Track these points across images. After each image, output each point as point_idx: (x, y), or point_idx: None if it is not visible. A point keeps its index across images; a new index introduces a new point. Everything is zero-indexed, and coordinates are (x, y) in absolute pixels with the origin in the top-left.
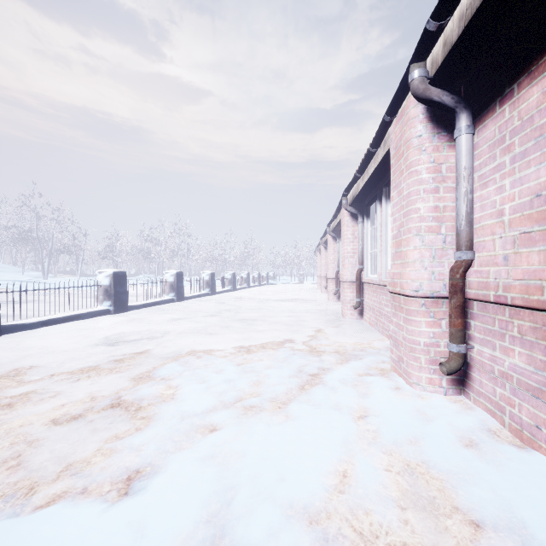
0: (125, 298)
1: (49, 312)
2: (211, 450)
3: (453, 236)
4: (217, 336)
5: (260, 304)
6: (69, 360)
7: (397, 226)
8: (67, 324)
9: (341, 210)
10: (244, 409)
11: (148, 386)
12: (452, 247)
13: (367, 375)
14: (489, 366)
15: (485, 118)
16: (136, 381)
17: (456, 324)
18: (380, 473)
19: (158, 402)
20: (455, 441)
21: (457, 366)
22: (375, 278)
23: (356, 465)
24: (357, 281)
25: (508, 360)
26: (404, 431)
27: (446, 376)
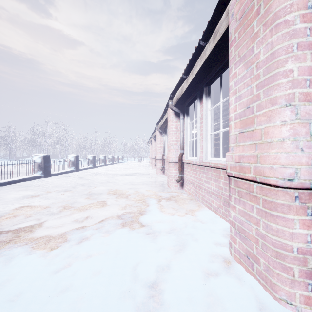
0: None
1: None
2: None
3: None
4: (57, 216)
5: (110, 178)
6: None
7: (245, 102)
8: None
9: (167, 111)
10: None
11: None
12: None
13: (213, 276)
14: None
15: None
16: None
17: None
18: None
19: None
20: None
21: None
22: (196, 160)
23: None
24: (179, 162)
25: None
26: None
27: None
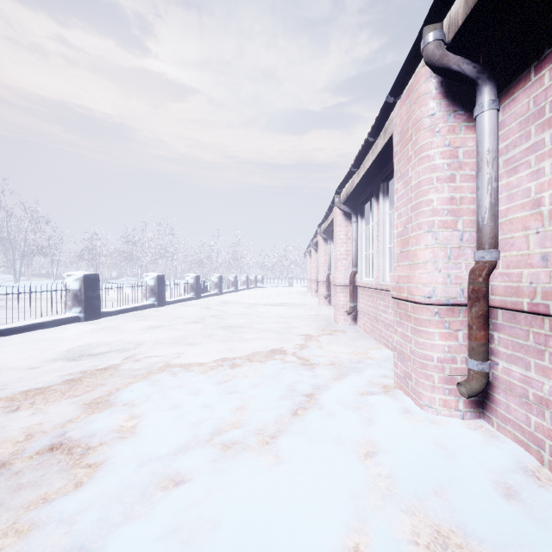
0: (98, 303)
1: (10, 320)
2: (172, 518)
3: (471, 233)
4: (197, 347)
5: (248, 309)
6: (15, 381)
7: (403, 222)
8: (27, 334)
9: (334, 209)
10: (223, 446)
11: (104, 417)
12: (470, 246)
13: (369, 394)
14: (520, 388)
15: (515, 89)
16: (92, 409)
17: (479, 337)
18: (405, 551)
19: (113, 439)
20: (491, 490)
21: (480, 387)
22: (371, 281)
23: (370, 537)
24: (350, 285)
25: (548, 383)
26: (425, 476)
27: (463, 397)
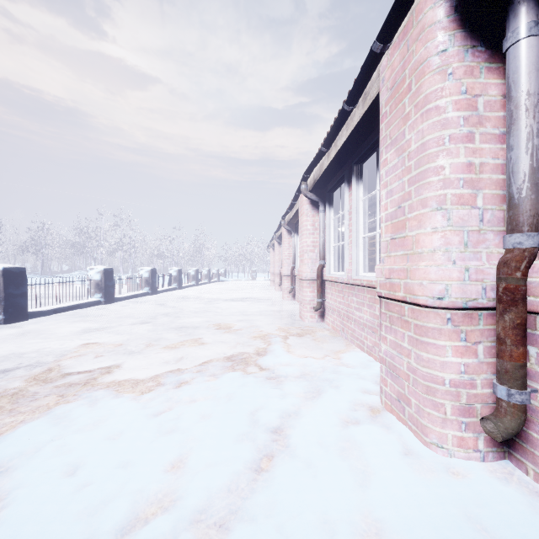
0: (24, 302)
1: None
2: None
3: (494, 212)
4: (139, 356)
5: (207, 306)
6: None
7: (397, 200)
8: None
9: (299, 198)
10: None
11: None
12: (493, 229)
13: (354, 424)
14: None
15: None
16: None
17: (516, 356)
18: None
19: None
20: None
21: (518, 426)
22: (342, 276)
23: None
24: (318, 279)
25: None
26: None
27: (484, 433)
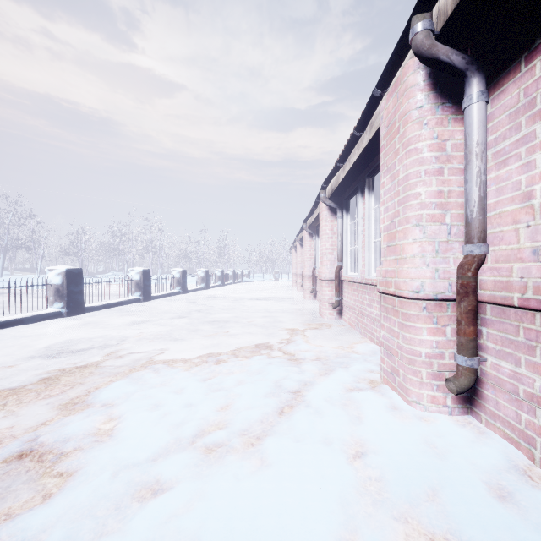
0: (81, 298)
1: None
2: (148, 534)
3: (459, 227)
4: (182, 342)
5: (234, 304)
6: None
7: (391, 216)
8: (6, 330)
9: (319, 204)
10: (205, 449)
11: (80, 419)
12: (458, 240)
13: (356, 390)
14: (510, 385)
15: (504, 81)
16: (68, 410)
17: (468, 333)
18: None
19: (88, 444)
20: (484, 492)
21: (469, 383)
22: (357, 276)
23: None
24: (336, 279)
25: (539, 380)
26: (417, 478)
27: (451, 393)
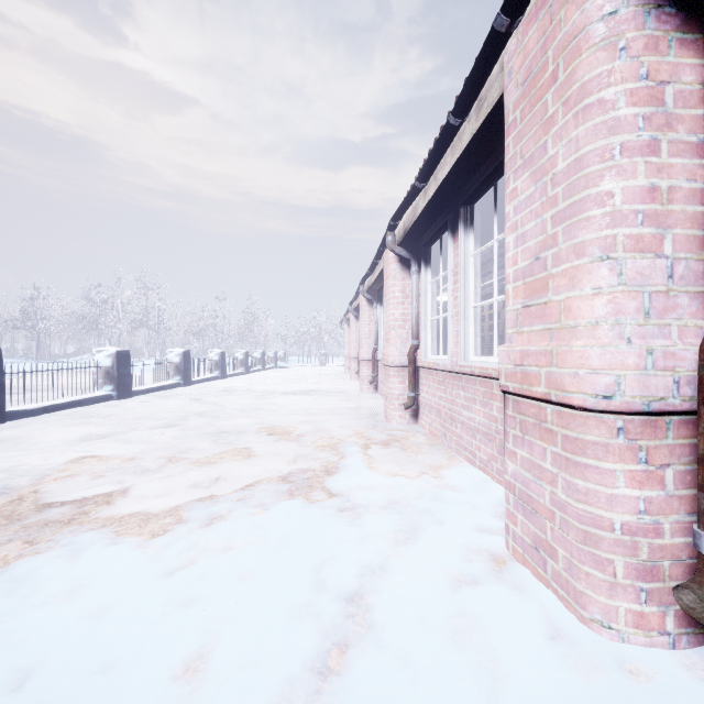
0: None
1: None
2: None
3: (689, 263)
4: (155, 476)
5: (259, 401)
6: None
7: (533, 248)
8: None
9: (384, 254)
10: None
11: None
12: (687, 290)
13: (469, 585)
14: None
15: None
16: None
17: None
18: None
19: None
20: None
21: None
22: (444, 361)
23: None
24: (409, 366)
25: None
26: None
27: (675, 606)
